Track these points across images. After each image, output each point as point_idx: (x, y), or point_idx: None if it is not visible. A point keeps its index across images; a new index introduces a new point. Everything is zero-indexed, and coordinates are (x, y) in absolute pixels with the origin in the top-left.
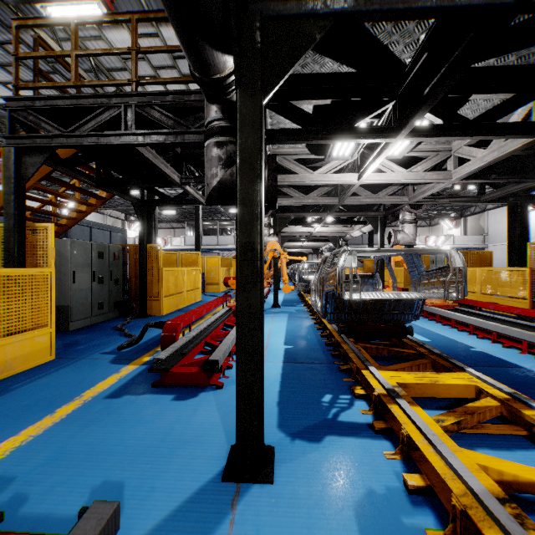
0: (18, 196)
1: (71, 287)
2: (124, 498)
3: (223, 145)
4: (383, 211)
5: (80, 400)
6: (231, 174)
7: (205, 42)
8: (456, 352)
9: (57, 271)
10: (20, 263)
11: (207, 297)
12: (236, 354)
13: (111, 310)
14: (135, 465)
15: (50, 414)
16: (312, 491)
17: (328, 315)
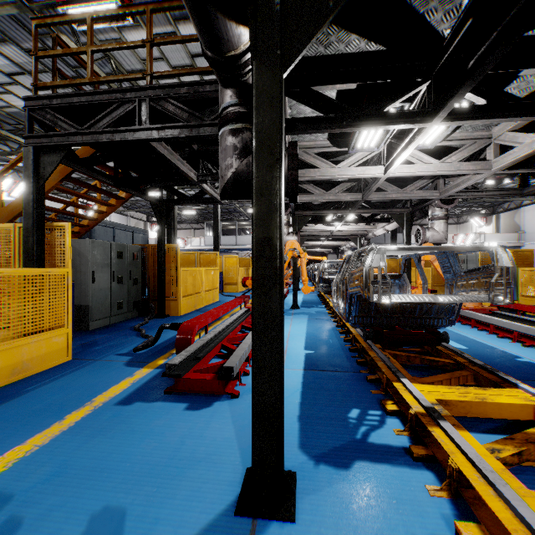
0: (36, 196)
1: (91, 286)
2: (125, 530)
3: (239, 133)
4: (409, 208)
5: (91, 406)
6: (247, 164)
7: (216, 10)
8: (499, 362)
9: (77, 271)
10: (38, 263)
11: (225, 297)
12: (252, 367)
13: (130, 310)
14: (140, 487)
15: (59, 420)
16: (342, 534)
17: (352, 319)
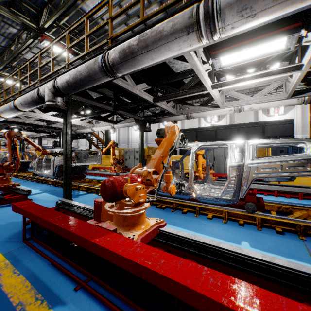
0: None
1: None
2: None
3: None
4: None
5: None
6: None
7: None
8: None
9: None
10: None
11: None
12: None
13: None
14: None
15: None
16: None
17: None
